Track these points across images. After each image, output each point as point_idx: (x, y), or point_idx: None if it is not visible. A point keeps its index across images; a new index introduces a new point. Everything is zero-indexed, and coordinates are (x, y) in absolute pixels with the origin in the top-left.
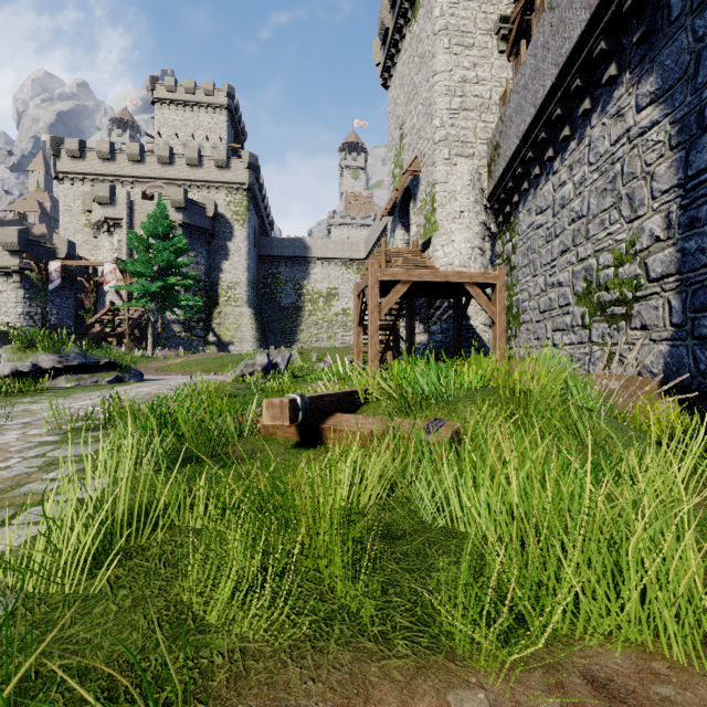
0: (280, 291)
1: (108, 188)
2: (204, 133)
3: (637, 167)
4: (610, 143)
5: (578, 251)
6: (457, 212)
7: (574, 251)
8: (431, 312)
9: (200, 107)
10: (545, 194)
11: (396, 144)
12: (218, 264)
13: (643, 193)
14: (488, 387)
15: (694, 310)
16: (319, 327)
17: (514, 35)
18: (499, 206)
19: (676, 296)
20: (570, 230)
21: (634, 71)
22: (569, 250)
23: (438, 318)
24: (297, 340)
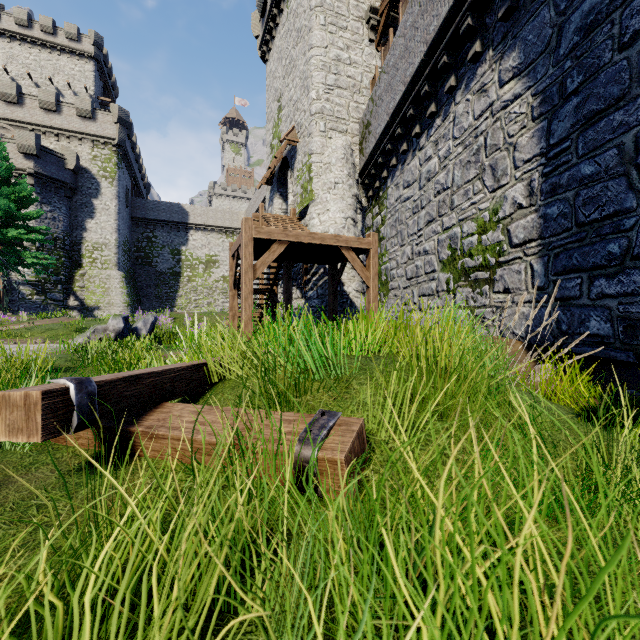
0: (156, 255)
1: None
2: (66, 79)
3: (500, 139)
4: (474, 117)
5: (443, 221)
6: (332, 183)
7: (440, 221)
8: (308, 277)
9: (60, 50)
10: (412, 169)
11: (274, 115)
12: (81, 222)
13: (506, 164)
14: (380, 352)
15: (556, 273)
16: (199, 293)
17: (382, 27)
18: (370, 181)
19: (538, 260)
20: (436, 201)
21: (497, 48)
22: (435, 220)
23: (314, 284)
24: (175, 306)
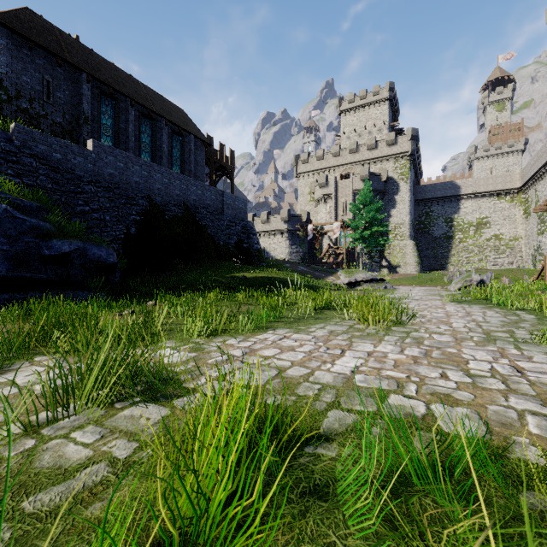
0: (432, 225)
1: (325, 177)
2: (372, 122)
3: None
4: None
5: None
6: None
7: None
8: None
9: (369, 106)
10: None
11: None
12: (387, 212)
13: None
14: None
15: None
16: (469, 252)
17: None
18: None
19: None
20: None
21: None
22: None
23: None
24: (448, 263)
